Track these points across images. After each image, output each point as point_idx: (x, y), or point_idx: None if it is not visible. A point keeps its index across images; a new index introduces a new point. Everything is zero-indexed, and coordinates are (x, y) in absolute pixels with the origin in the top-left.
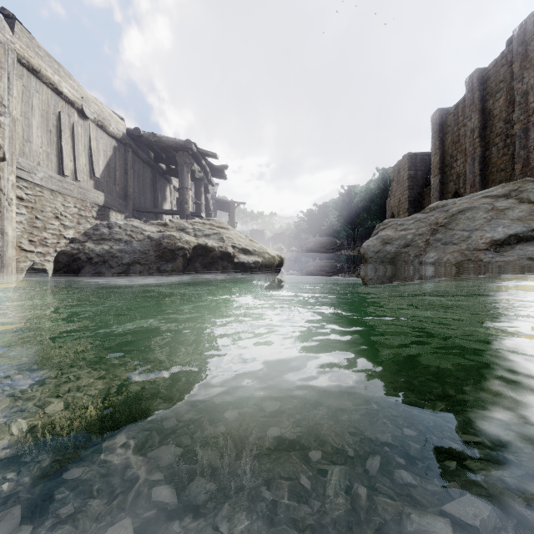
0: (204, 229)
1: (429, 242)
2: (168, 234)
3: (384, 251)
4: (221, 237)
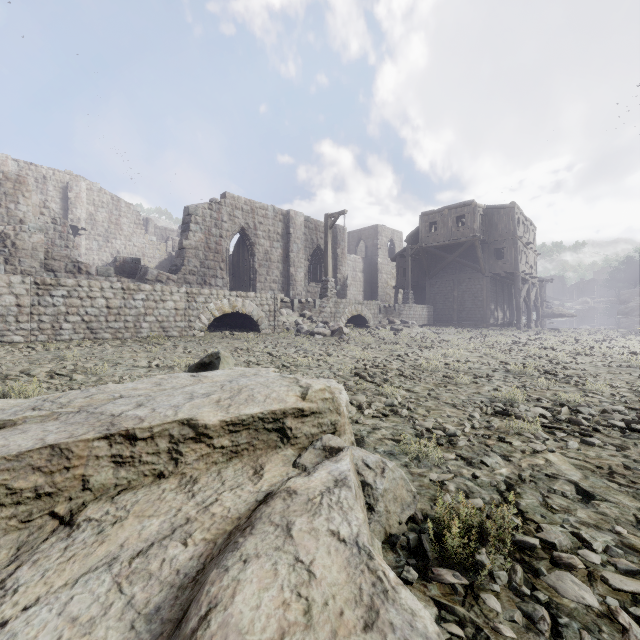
0: (559, 310)
1: (637, 309)
2: (554, 312)
3: (624, 311)
4: (563, 312)
